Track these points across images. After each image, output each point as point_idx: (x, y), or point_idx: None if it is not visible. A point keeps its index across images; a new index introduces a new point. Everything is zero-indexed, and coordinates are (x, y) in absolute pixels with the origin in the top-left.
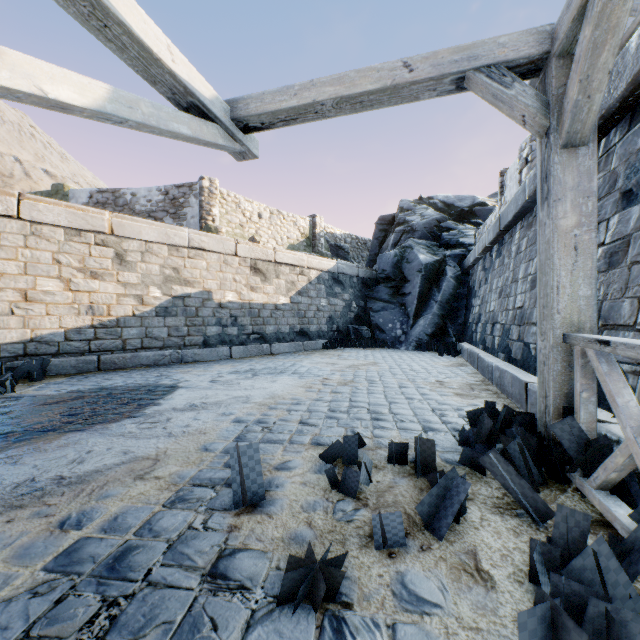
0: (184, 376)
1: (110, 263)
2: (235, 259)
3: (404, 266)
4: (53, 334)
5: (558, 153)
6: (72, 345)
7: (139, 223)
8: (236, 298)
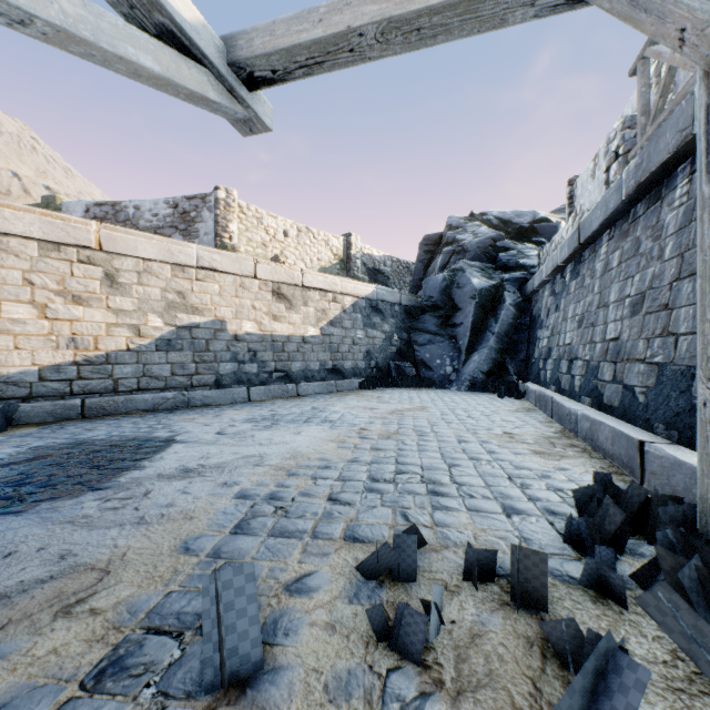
0: (186, 425)
1: (98, 285)
2: (254, 282)
3: (454, 292)
4: (24, 373)
5: None
6: (48, 386)
7: (135, 237)
8: (255, 329)
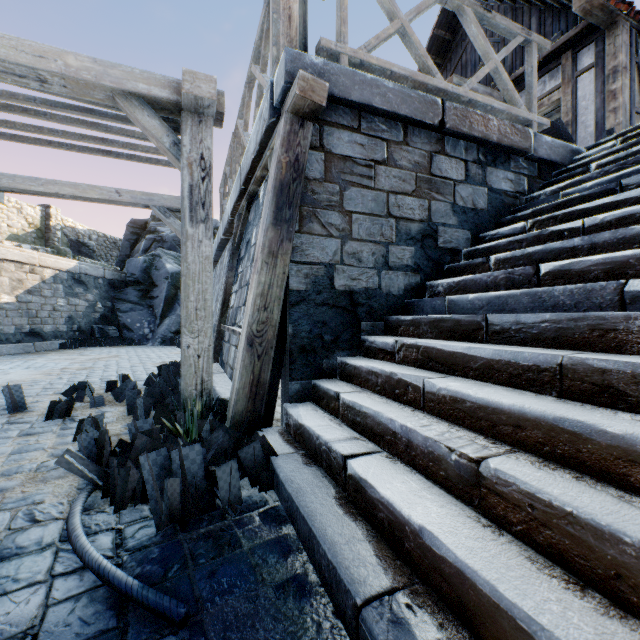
0: None
1: None
2: None
3: (153, 272)
4: None
5: None
6: None
7: None
8: None
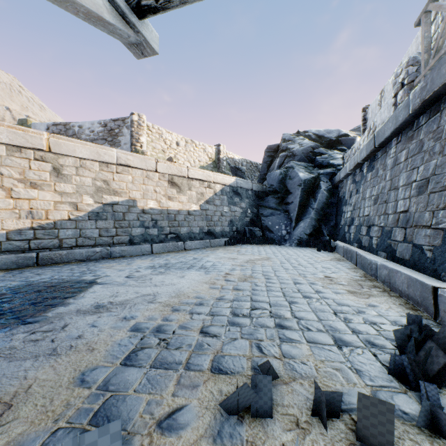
0: (106, 271)
1: (48, 175)
2: (155, 174)
3: (287, 182)
4: None
5: None
6: (13, 244)
7: (74, 143)
8: (156, 205)
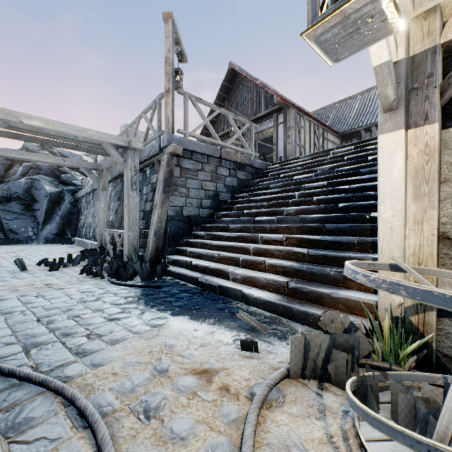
0: None
1: None
2: None
3: (34, 192)
4: None
5: (101, 191)
6: None
7: None
8: None
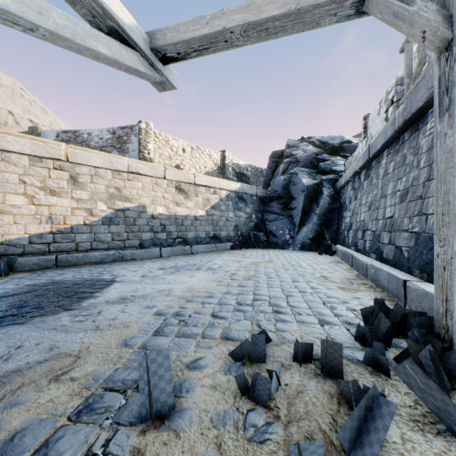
0: (122, 272)
1: (66, 183)
2: (164, 181)
3: (291, 187)
4: (19, 238)
5: None
6: (35, 247)
7: (89, 153)
8: (165, 211)
